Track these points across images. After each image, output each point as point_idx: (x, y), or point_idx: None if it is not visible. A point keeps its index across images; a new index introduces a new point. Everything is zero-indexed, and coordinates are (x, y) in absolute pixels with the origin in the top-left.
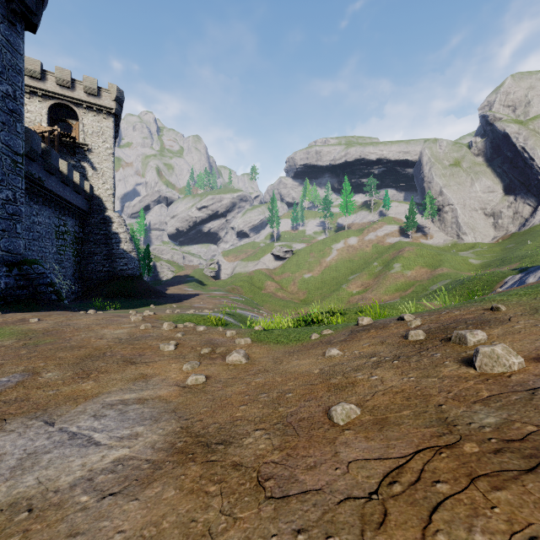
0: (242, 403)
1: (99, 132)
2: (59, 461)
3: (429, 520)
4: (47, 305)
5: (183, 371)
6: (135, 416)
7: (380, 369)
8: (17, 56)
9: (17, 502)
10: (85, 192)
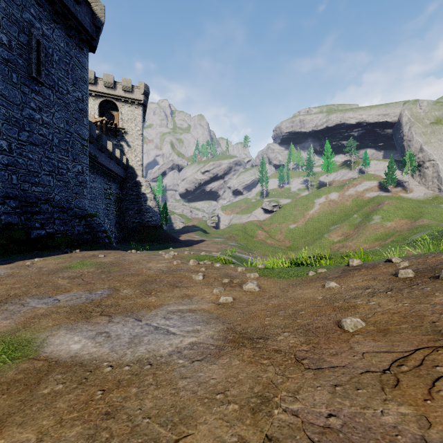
0: (266, 316)
1: (132, 118)
2: (154, 341)
3: (433, 385)
4: (103, 246)
5: (214, 294)
6: (191, 319)
7: (376, 297)
8: (84, 71)
9: (140, 360)
10: (123, 164)
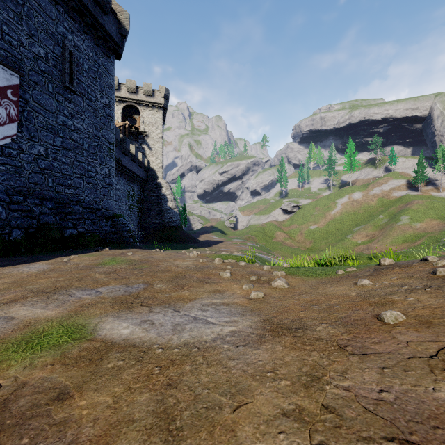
0: (300, 310)
1: (153, 122)
2: (196, 329)
3: None
4: (129, 245)
5: (243, 290)
6: (227, 312)
7: (414, 293)
8: (110, 78)
9: (187, 344)
10: (145, 166)
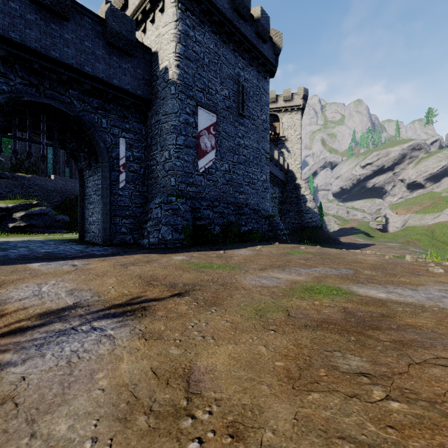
0: None
1: (291, 125)
2: None
3: None
4: (285, 242)
5: None
6: None
7: None
8: (267, 96)
9: None
10: (284, 169)
